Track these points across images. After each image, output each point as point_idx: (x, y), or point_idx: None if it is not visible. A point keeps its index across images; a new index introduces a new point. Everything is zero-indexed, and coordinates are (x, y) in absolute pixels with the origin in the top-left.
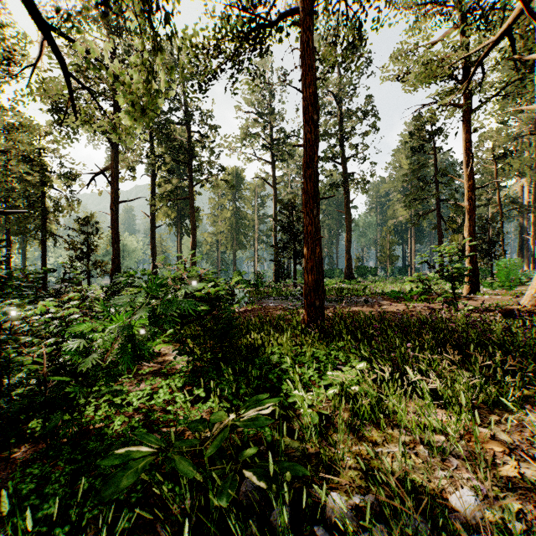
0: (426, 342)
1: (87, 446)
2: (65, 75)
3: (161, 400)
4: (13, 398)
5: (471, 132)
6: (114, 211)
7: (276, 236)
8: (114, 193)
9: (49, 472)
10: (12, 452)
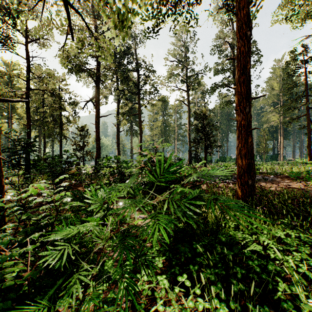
0: None
1: None
2: (64, 5)
3: (146, 287)
4: (2, 290)
5: None
6: (97, 122)
7: (190, 136)
8: (97, 112)
9: None
10: None
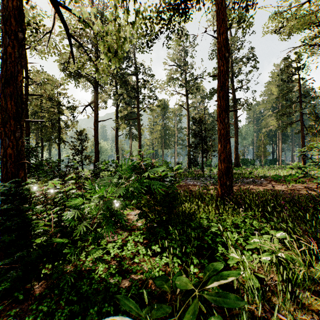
0: (317, 214)
1: (80, 287)
2: (68, 36)
3: (129, 252)
4: (33, 247)
5: None
6: (95, 127)
7: (189, 140)
8: (95, 116)
9: (54, 309)
10: (32, 285)
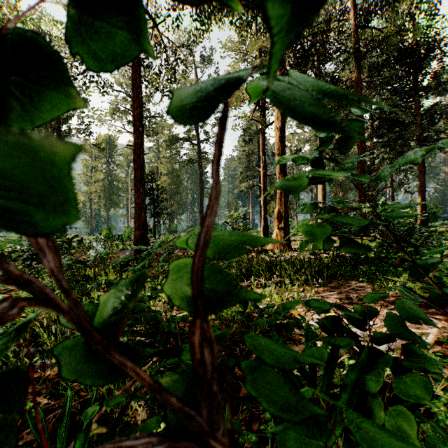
0: None
1: None
2: None
3: None
4: None
5: (264, 140)
6: None
7: None
8: None
9: None
10: None
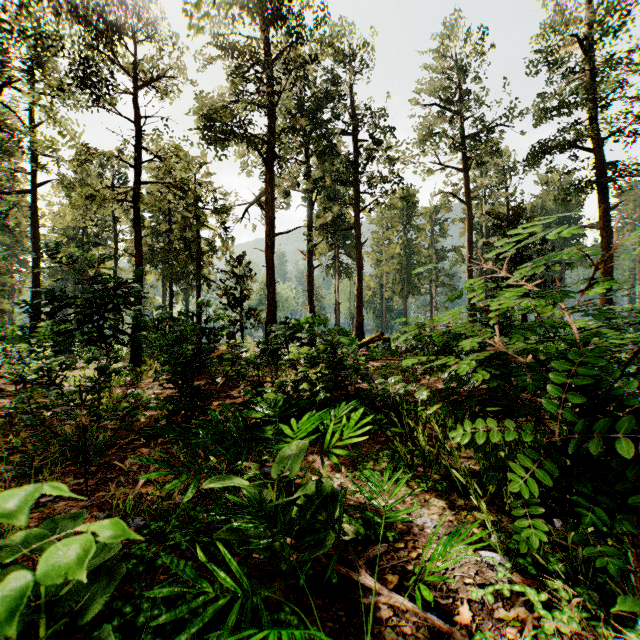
0: None
1: None
2: None
3: None
4: None
5: None
6: (269, 246)
7: (472, 273)
8: (269, 224)
9: None
10: None
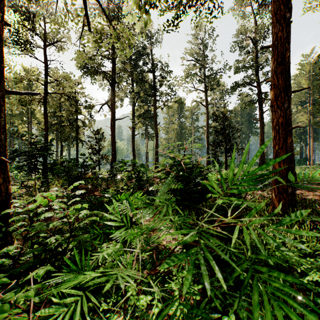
0: None
1: None
2: None
3: None
4: None
5: None
6: (112, 125)
7: (208, 139)
8: (112, 115)
9: None
10: None
